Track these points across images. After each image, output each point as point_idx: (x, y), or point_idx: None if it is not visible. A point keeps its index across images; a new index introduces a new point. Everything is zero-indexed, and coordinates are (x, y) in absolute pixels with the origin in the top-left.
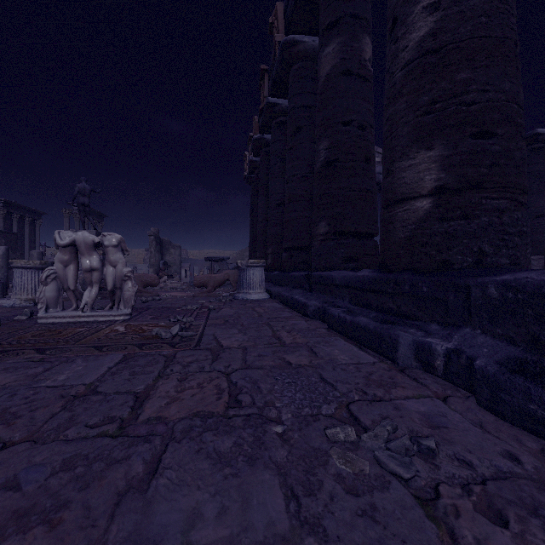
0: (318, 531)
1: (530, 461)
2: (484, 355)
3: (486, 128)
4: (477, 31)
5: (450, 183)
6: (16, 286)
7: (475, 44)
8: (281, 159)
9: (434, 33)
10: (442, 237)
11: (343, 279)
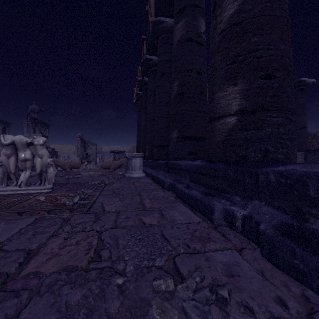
0: None
1: (294, 306)
2: (266, 220)
3: (270, 72)
4: (264, 11)
5: (247, 107)
6: None
7: (263, 19)
8: (154, 92)
9: (238, 12)
10: (243, 141)
11: (185, 166)
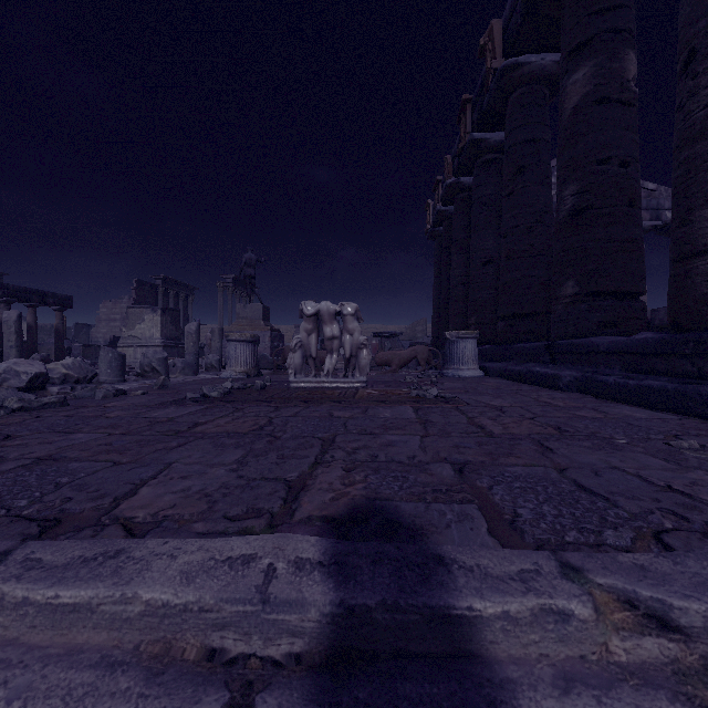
0: (700, 469)
1: None
2: None
3: None
4: None
5: None
6: (231, 359)
7: None
8: (488, 207)
9: None
10: None
11: (612, 345)
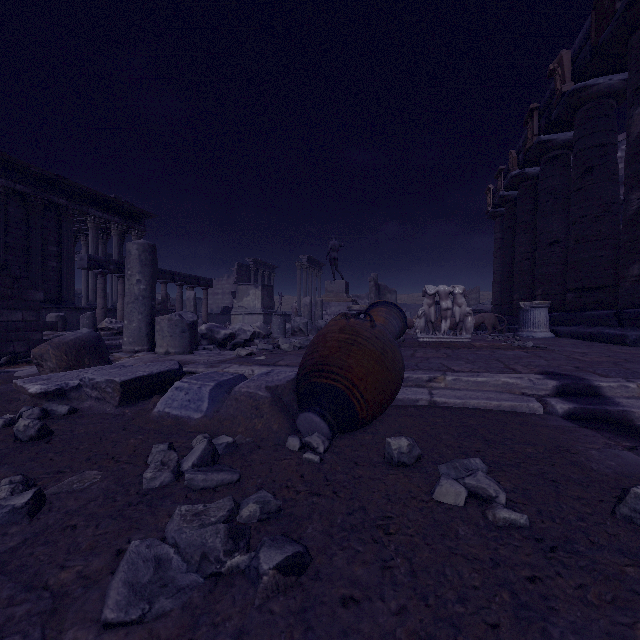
0: None
1: None
2: None
3: None
4: None
5: None
6: None
7: None
8: (554, 196)
9: None
10: None
11: None
